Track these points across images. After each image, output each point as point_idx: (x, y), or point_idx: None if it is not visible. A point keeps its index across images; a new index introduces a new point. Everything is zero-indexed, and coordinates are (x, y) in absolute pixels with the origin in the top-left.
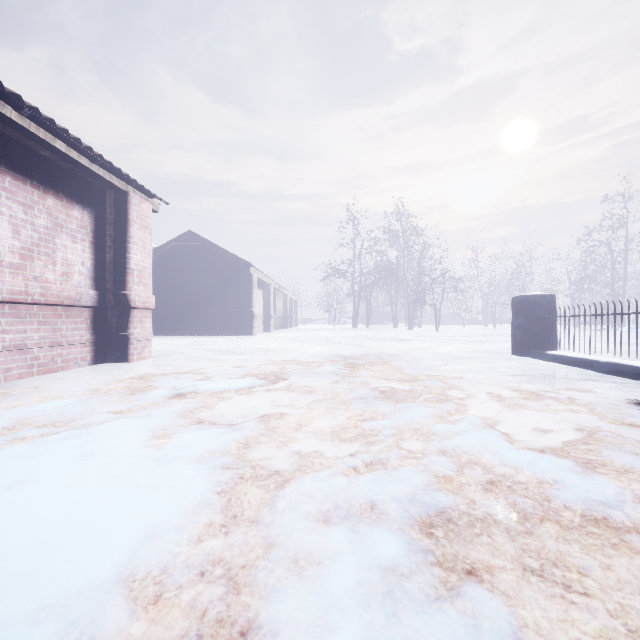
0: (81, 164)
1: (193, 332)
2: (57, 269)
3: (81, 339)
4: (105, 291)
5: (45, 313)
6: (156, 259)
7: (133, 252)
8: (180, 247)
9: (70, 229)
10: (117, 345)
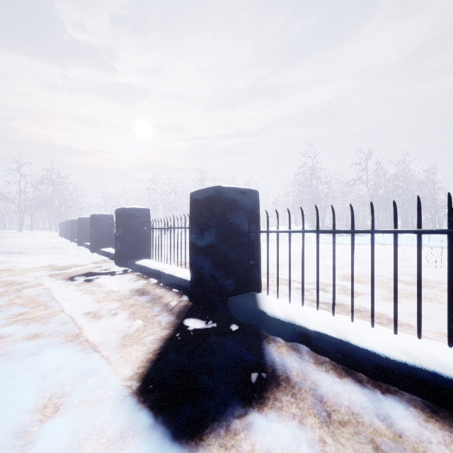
0: None
1: None
2: None
3: None
4: None
5: None
6: None
7: None
8: None
9: None
10: None
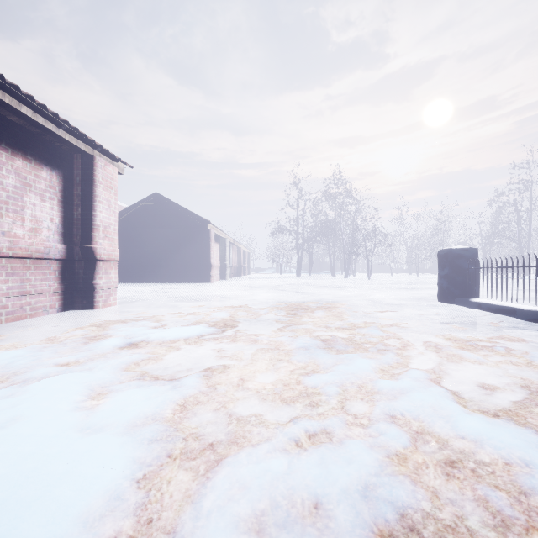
0: (48, 129)
1: (159, 280)
2: (26, 225)
3: (49, 289)
4: (73, 245)
5: (13, 265)
6: (127, 217)
7: (99, 210)
8: (148, 207)
9: (39, 188)
10: (84, 294)
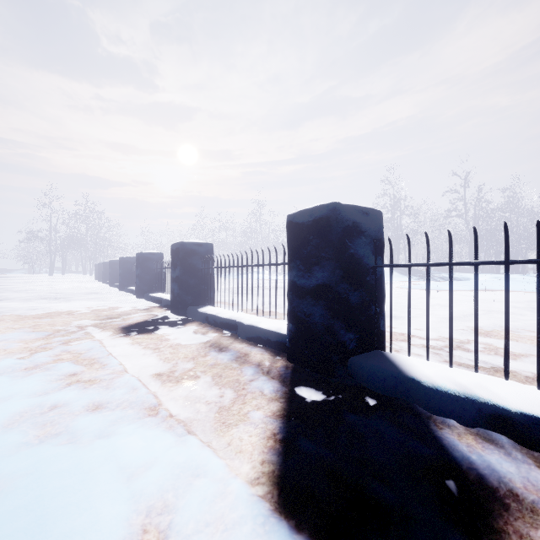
0: None
1: None
2: None
3: None
4: None
5: None
6: None
7: None
8: None
9: None
10: None
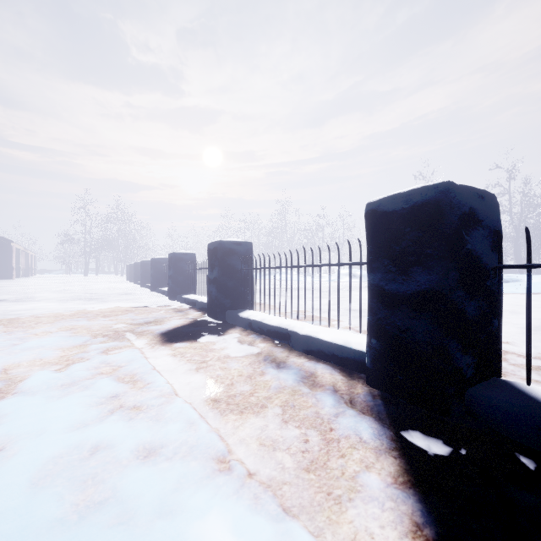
0: None
1: None
2: None
3: None
4: None
5: None
6: None
7: None
8: None
9: None
10: None
